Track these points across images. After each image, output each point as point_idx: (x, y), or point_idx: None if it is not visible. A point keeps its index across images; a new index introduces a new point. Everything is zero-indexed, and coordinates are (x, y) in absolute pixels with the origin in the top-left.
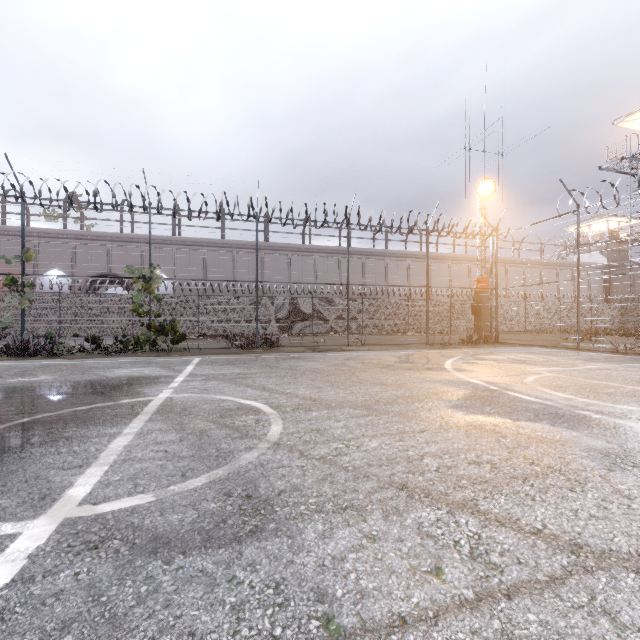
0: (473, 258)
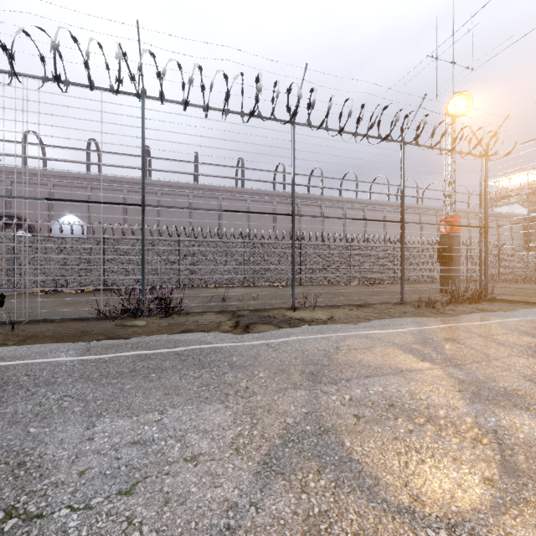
0: (407, 206)
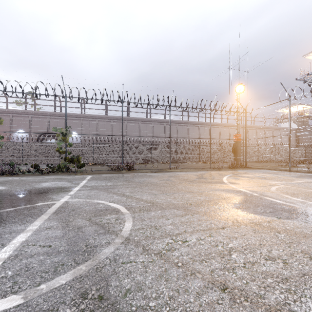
0: (231, 125)
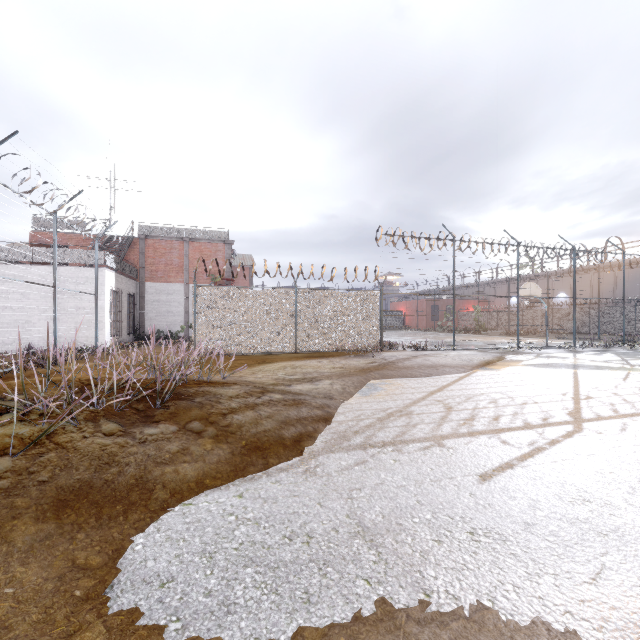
0: None
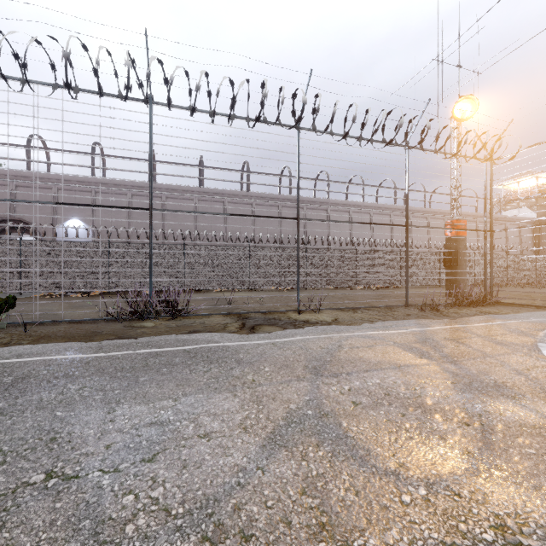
0: (414, 210)
